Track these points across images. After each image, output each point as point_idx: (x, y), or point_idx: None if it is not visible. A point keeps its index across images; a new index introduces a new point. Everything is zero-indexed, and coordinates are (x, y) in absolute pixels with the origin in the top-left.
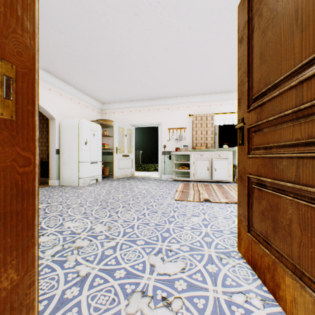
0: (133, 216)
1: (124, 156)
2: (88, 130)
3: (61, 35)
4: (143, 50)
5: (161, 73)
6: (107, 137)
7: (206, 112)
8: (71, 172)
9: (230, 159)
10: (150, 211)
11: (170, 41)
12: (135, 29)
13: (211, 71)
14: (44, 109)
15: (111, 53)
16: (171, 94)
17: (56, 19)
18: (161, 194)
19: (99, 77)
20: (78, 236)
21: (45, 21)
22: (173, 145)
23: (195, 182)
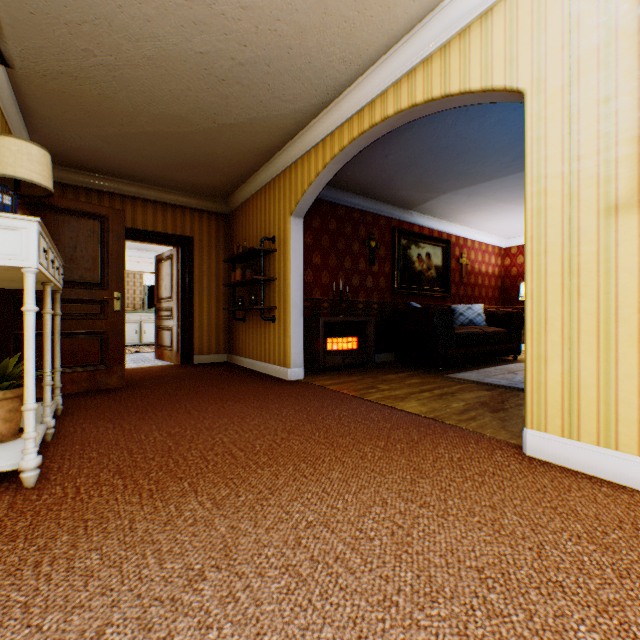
0: None
1: None
2: None
3: None
4: None
5: None
6: None
7: (135, 269)
8: None
9: None
10: None
11: None
12: None
13: None
14: None
15: None
16: None
17: None
18: None
19: None
20: None
21: None
22: None
23: None
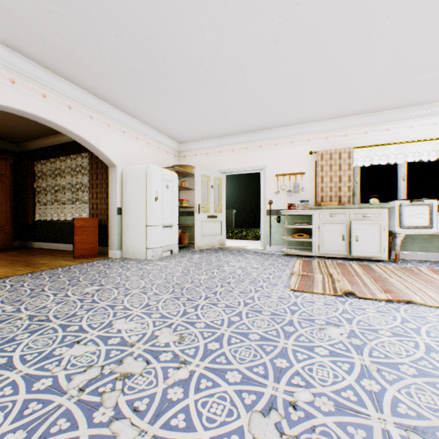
0: (221, 317)
1: (209, 217)
2: (159, 180)
3: (118, 40)
4: (238, 50)
5: (265, 87)
6: (186, 190)
7: (339, 146)
8: (137, 240)
9: (384, 222)
10: (250, 309)
11: (281, 26)
12: (224, 13)
13: (351, 74)
14: (102, 153)
15: (189, 61)
16: (280, 122)
17: (109, 15)
18: (266, 278)
19: (174, 102)
20: (130, 351)
21: (95, 21)
22: (284, 201)
23: (321, 258)
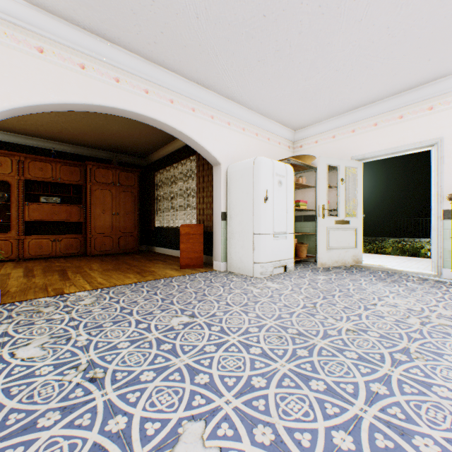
0: None
1: (338, 223)
2: (270, 176)
3: None
4: None
5: None
6: (302, 188)
7: None
8: (242, 251)
9: None
10: None
11: None
12: None
13: None
14: (205, 150)
15: None
16: None
17: None
18: None
19: (289, 65)
20: None
21: None
22: None
23: None
